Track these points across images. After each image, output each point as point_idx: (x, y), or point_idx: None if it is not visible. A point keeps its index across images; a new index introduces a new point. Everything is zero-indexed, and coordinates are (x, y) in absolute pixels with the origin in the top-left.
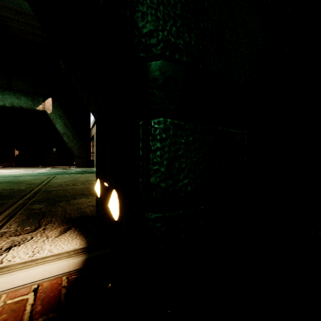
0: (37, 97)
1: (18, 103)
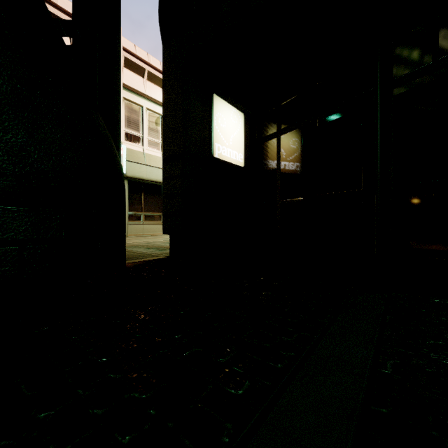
0: None
1: None
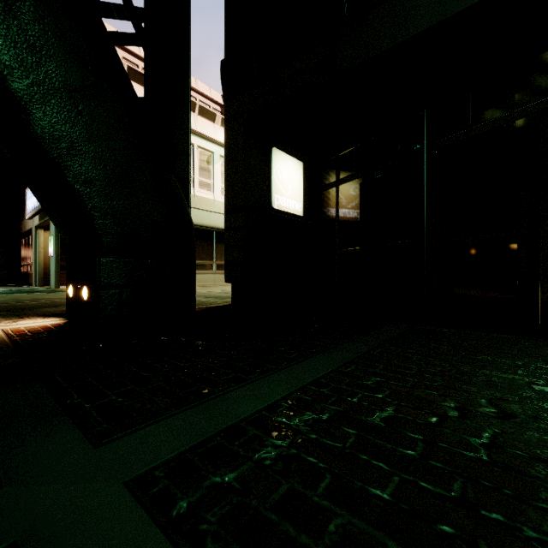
0: None
1: None
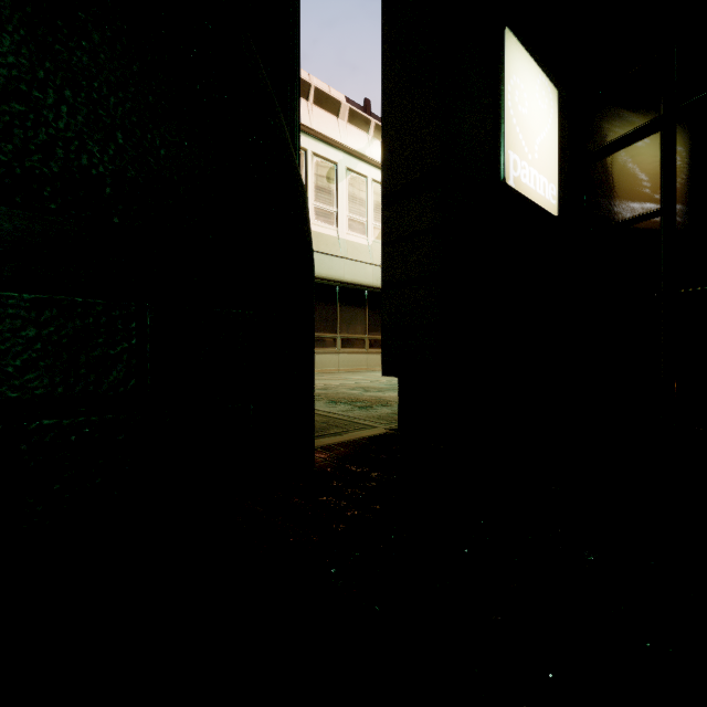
0: None
1: None
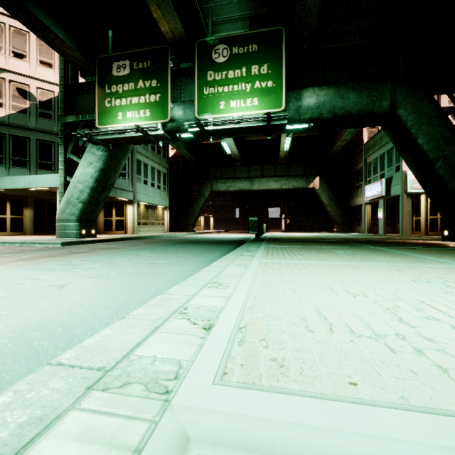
0: (309, 177)
1: (297, 185)
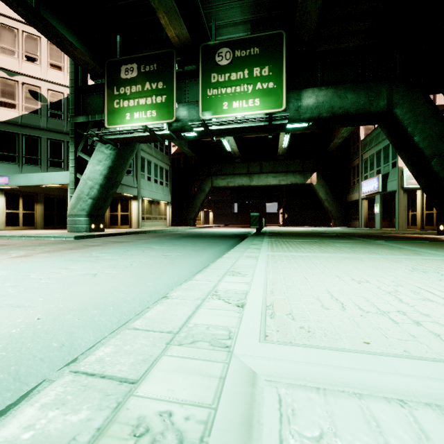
0: (306, 173)
1: (295, 181)
